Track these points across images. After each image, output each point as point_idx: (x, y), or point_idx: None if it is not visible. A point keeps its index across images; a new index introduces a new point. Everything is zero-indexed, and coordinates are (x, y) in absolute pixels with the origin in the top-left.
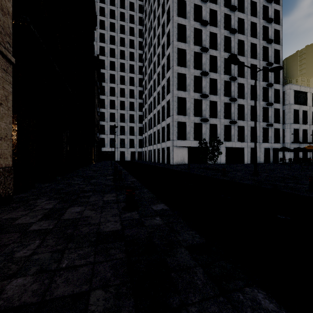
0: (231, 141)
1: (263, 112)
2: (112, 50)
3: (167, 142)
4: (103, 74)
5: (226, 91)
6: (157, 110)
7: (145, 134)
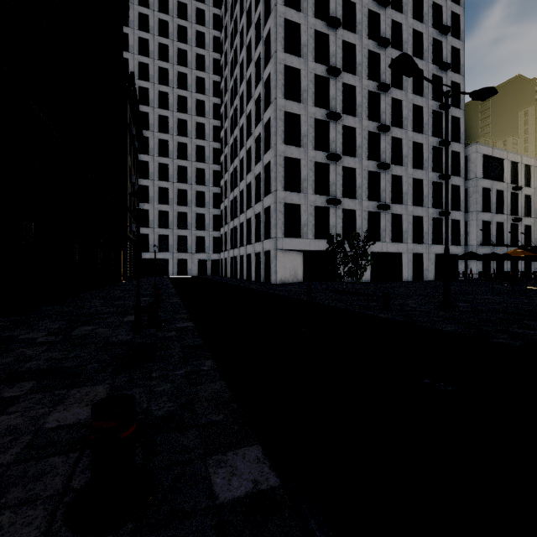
0: (380, 241)
1: (434, 190)
2: (163, 72)
3: (266, 241)
4: (145, 115)
5: (371, 150)
6: (247, 182)
7: (224, 227)
